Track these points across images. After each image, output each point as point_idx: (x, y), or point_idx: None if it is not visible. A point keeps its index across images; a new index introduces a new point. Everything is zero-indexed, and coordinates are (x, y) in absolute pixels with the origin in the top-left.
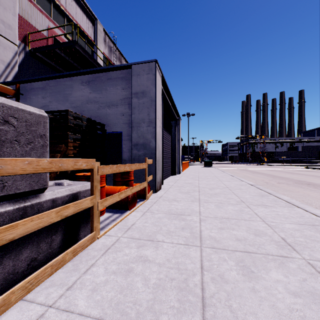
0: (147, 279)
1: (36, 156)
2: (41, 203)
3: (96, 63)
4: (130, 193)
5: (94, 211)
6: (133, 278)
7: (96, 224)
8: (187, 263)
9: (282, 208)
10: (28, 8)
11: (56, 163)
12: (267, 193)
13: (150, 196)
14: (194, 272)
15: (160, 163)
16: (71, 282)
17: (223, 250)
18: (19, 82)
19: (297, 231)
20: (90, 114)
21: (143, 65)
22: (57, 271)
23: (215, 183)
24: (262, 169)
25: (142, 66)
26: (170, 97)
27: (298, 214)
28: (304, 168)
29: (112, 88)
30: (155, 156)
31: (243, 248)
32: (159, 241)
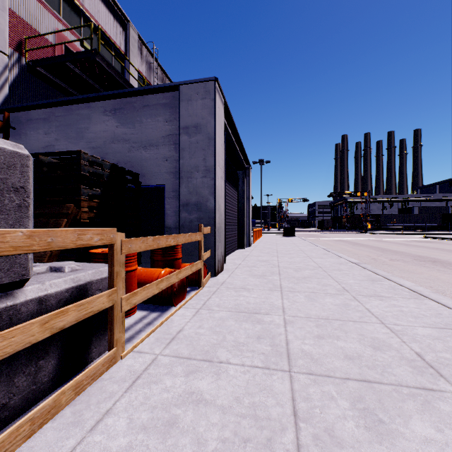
0: (201, 441)
1: (5, 225)
2: (16, 307)
3: (128, 85)
4: (175, 280)
5: (115, 314)
6: (177, 439)
7: (119, 335)
8: (269, 405)
9: (406, 301)
10: (24, 1)
11: (42, 237)
12: (380, 276)
13: (207, 281)
14: (283, 423)
15: (222, 232)
16: (66, 451)
17: (327, 377)
18: (9, 110)
19: (437, 340)
20: (117, 159)
21: (197, 85)
22: (43, 427)
23: (302, 260)
24: (365, 240)
25: (195, 87)
26: (236, 135)
27: (432, 310)
28: (423, 238)
29: (150, 119)
30: (215, 222)
31: (359, 374)
32: (222, 361)
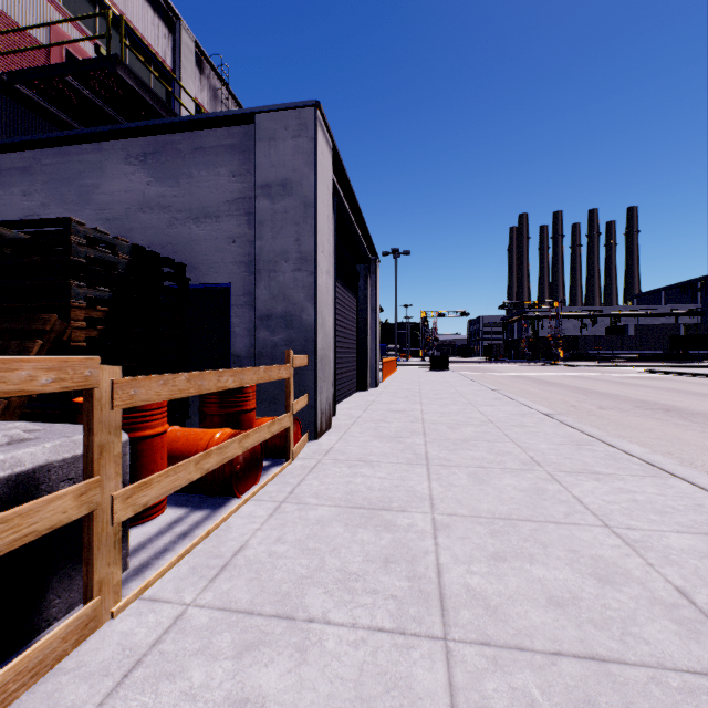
0: None
1: None
2: None
3: None
4: (238, 452)
5: (97, 531)
6: None
7: (106, 571)
8: None
9: (640, 481)
10: None
11: None
12: (588, 436)
13: (302, 449)
14: None
15: (329, 364)
16: None
17: (519, 652)
18: None
19: (707, 559)
20: (149, 239)
21: (285, 114)
22: None
23: (461, 410)
24: (556, 375)
25: (283, 118)
26: (353, 204)
27: (686, 498)
28: (643, 373)
29: (206, 172)
30: (316, 347)
31: (580, 641)
32: (314, 618)
